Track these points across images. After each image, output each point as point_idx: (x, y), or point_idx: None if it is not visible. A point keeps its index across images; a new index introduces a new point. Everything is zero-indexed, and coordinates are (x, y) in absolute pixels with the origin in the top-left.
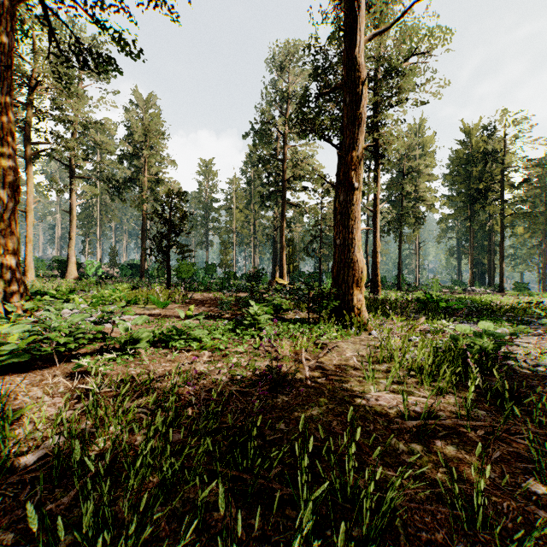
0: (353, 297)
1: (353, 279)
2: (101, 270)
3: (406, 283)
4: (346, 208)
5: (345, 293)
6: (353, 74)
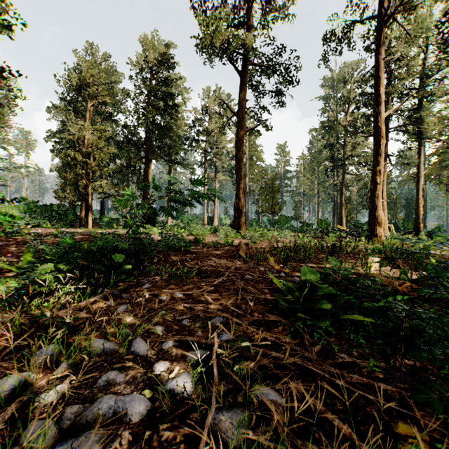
0: (376, 231)
1: (376, 223)
2: (229, 221)
3: None
4: (373, 192)
5: (373, 229)
6: (377, 133)
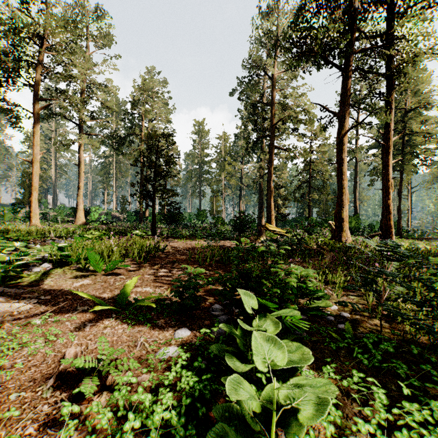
0: None
1: None
2: (103, 216)
3: (403, 229)
4: None
5: None
6: None
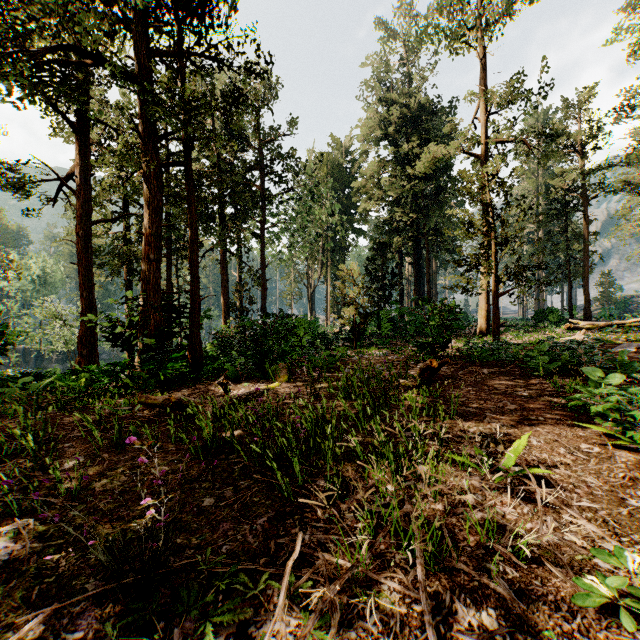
0: None
1: None
2: None
3: None
4: None
5: None
6: None
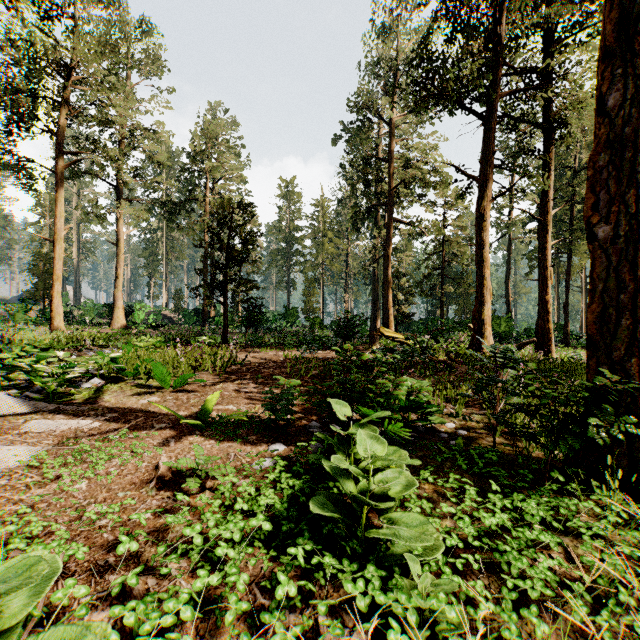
0: None
1: None
2: (152, 316)
3: (573, 335)
4: (638, 121)
5: None
6: None
